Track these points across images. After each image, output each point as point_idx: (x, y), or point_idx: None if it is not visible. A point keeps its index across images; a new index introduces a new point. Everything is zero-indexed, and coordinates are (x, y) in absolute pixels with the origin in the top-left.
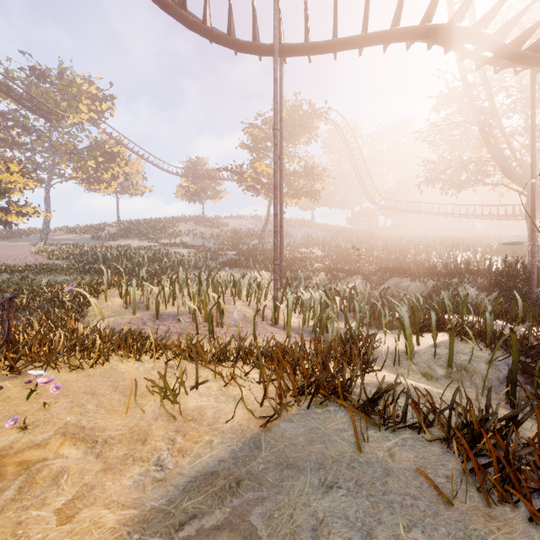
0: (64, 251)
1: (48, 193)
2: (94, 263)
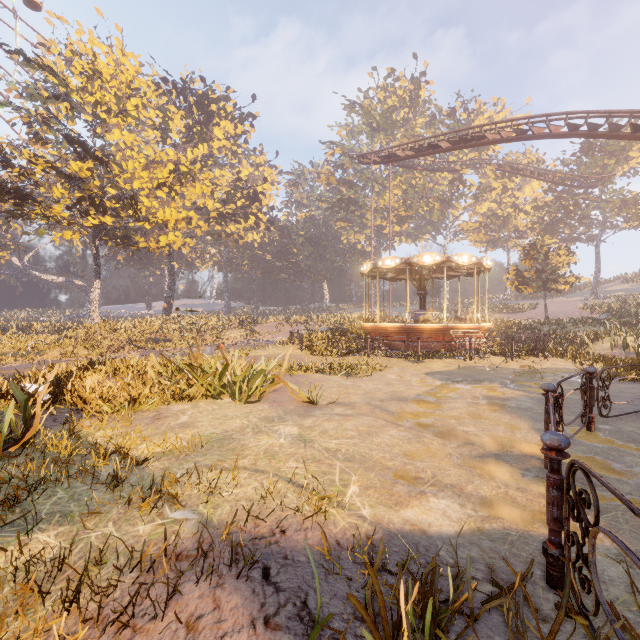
0: (606, 305)
1: (597, 250)
2: (628, 317)
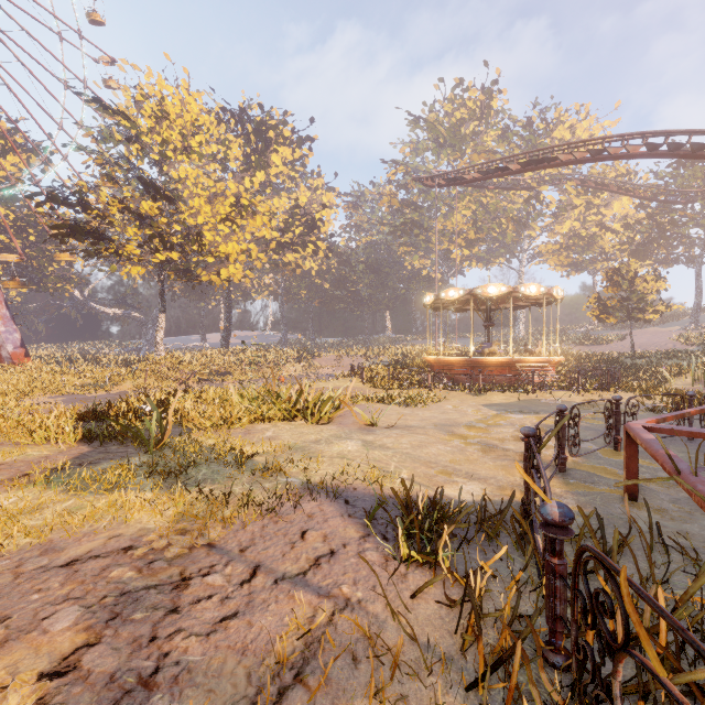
0: None
1: (698, 273)
2: None
